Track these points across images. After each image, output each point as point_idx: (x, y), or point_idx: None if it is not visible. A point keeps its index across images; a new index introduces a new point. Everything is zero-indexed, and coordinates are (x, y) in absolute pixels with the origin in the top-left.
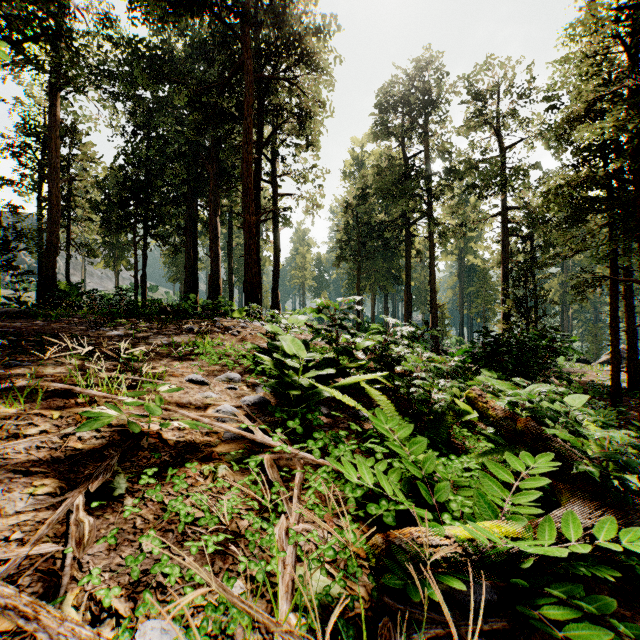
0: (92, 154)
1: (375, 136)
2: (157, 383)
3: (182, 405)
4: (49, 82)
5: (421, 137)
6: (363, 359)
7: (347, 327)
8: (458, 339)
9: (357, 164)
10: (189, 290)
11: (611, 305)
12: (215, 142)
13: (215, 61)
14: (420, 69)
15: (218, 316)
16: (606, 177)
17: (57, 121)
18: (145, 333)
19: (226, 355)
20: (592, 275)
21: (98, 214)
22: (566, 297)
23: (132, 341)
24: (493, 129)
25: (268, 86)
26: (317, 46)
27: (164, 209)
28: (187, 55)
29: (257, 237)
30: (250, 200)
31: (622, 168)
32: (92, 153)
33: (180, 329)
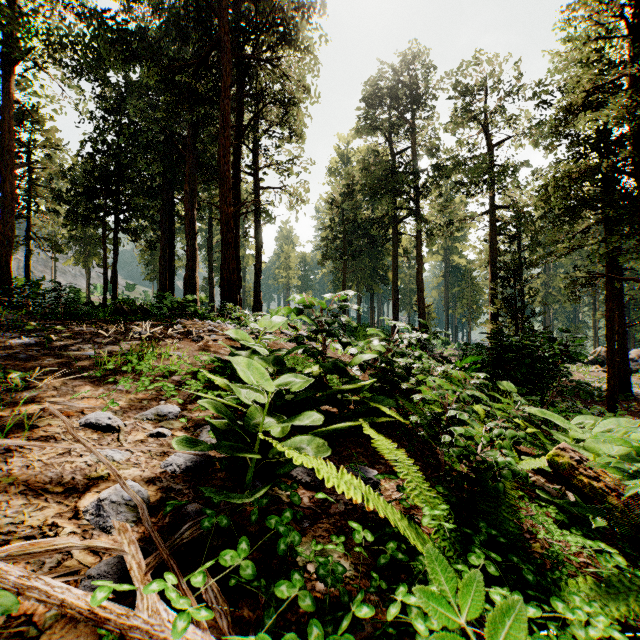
0: (56, 140)
1: (362, 130)
2: (19, 434)
3: (37, 487)
4: (3, 56)
5: (409, 132)
6: (362, 381)
7: (338, 334)
8: (444, 339)
9: (343, 161)
10: (164, 288)
11: (607, 305)
12: (192, 130)
13: (190, 39)
14: (408, 62)
15: (183, 317)
16: (609, 169)
17: (13, 100)
18: (69, 340)
19: (173, 371)
20: (591, 274)
21: (62, 205)
22: (548, 298)
23: (40, 353)
24: (481, 125)
25: (248, 67)
26: (301, 23)
27: (136, 201)
28: (160, 34)
29: (236, 231)
30: (227, 189)
31: (626, 159)
32: (56, 139)
33: (124, 334)
